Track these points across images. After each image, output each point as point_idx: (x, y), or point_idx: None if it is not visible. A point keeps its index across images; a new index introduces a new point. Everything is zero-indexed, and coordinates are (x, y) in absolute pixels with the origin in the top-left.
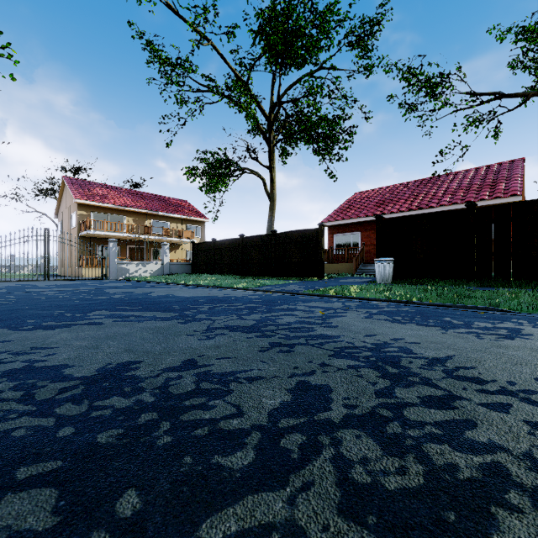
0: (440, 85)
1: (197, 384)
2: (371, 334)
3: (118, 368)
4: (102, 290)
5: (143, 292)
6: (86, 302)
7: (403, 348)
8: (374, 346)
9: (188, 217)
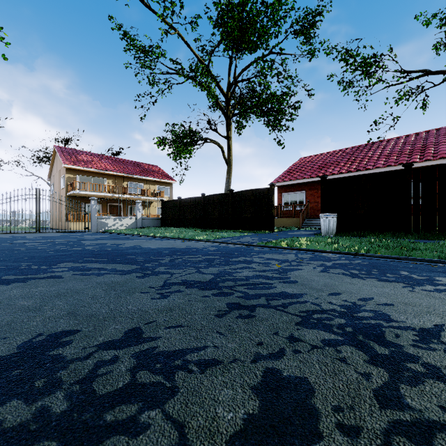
0: (374, 64)
1: (132, 374)
2: (334, 292)
3: (46, 342)
4: (80, 241)
5: (114, 243)
6: (58, 253)
7: (378, 312)
8: (344, 310)
9: (159, 179)
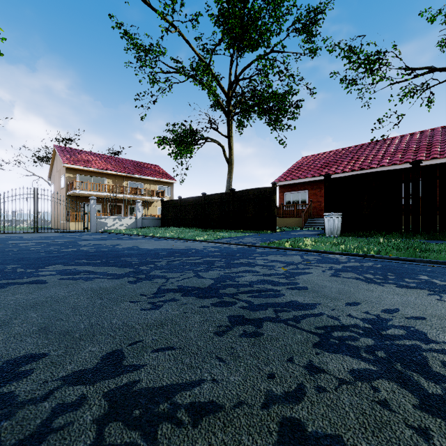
0: (377, 61)
1: (99, 428)
2: (352, 301)
3: None
4: (76, 242)
5: (112, 244)
6: (50, 254)
7: (411, 329)
8: (369, 325)
9: (159, 179)
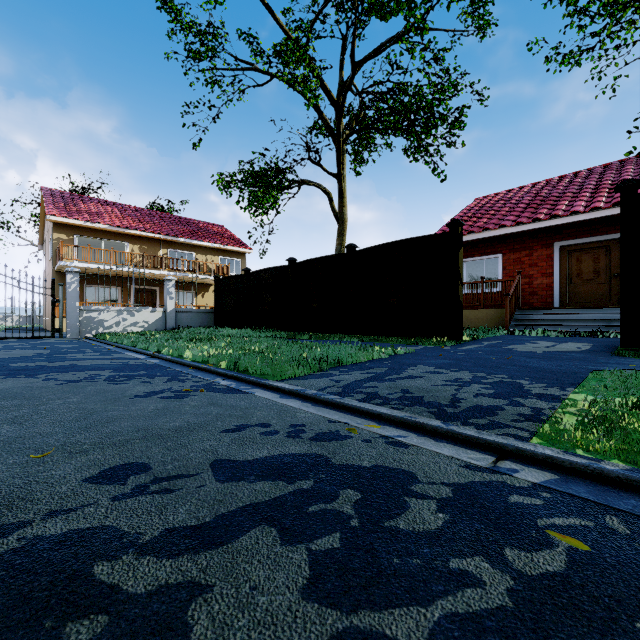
0: (632, 4)
1: None
2: None
3: None
4: None
5: None
6: None
7: None
8: None
9: (222, 246)
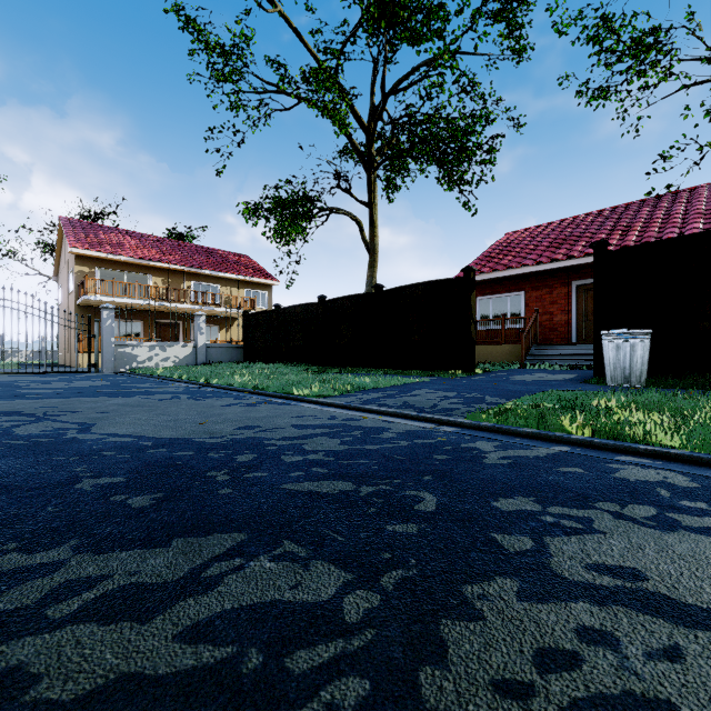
0: (654, 47)
1: None
2: None
3: None
4: None
5: (43, 412)
6: None
7: None
8: None
9: (248, 277)
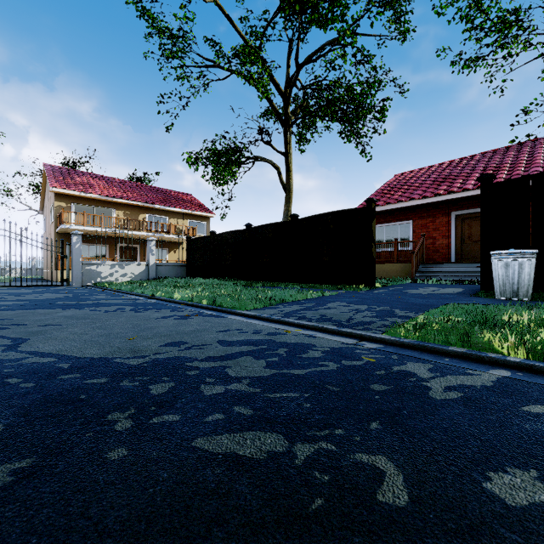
0: (516, 23)
1: None
2: None
3: None
4: None
5: None
6: None
7: None
8: None
9: (190, 211)
